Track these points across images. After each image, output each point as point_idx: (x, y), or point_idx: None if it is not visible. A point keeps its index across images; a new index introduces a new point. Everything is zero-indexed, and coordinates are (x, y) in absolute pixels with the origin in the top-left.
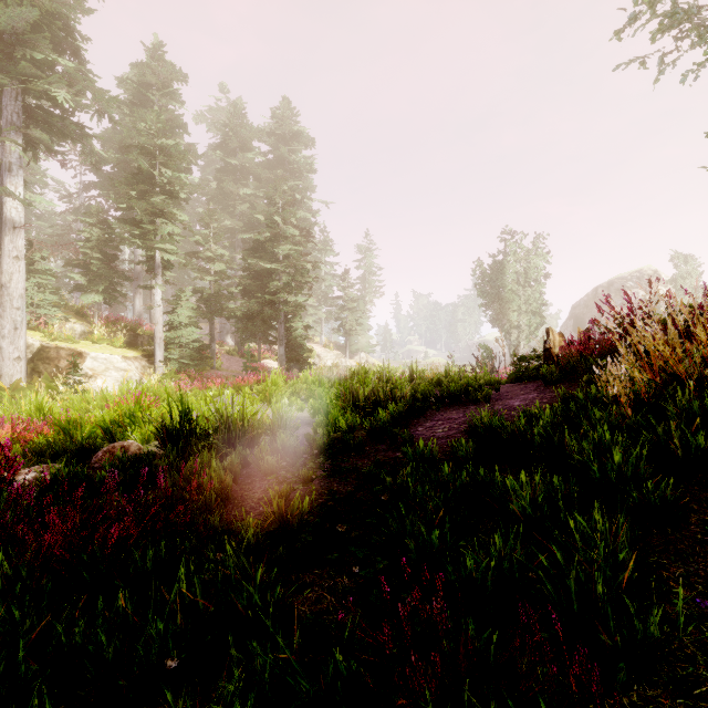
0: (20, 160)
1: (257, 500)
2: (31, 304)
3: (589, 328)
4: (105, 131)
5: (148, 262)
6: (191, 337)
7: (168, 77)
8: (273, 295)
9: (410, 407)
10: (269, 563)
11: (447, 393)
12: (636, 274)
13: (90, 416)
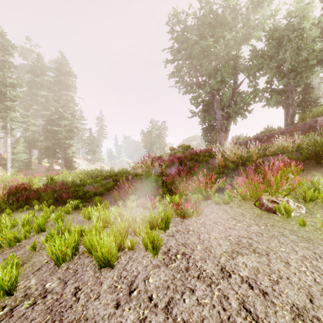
0: None
1: None
2: None
3: None
4: None
5: (3, 127)
6: (23, 158)
7: (8, 46)
8: (59, 140)
9: (105, 177)
10: None
11: (114, 174)
12: (194, 136)
13: None
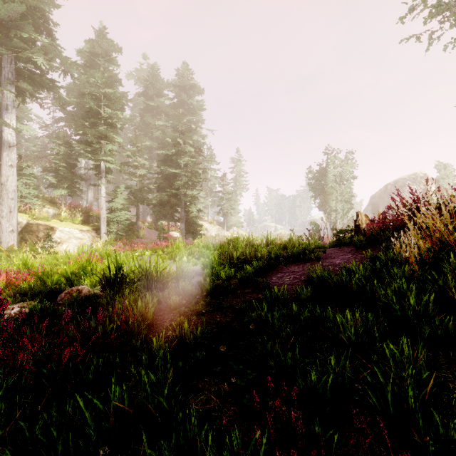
0: (13, 103)
1: (166, 327)
2: (21, 196)
3: (384, 211)
4: (69, 84)
5: (96, 169)
6: (124, 217)
7: (109, 49)
8: (177, 190)
9: (267, 264)
10: (173, 373)
11: (291, 254)
12: (412, 176)
13: (58, 269)
